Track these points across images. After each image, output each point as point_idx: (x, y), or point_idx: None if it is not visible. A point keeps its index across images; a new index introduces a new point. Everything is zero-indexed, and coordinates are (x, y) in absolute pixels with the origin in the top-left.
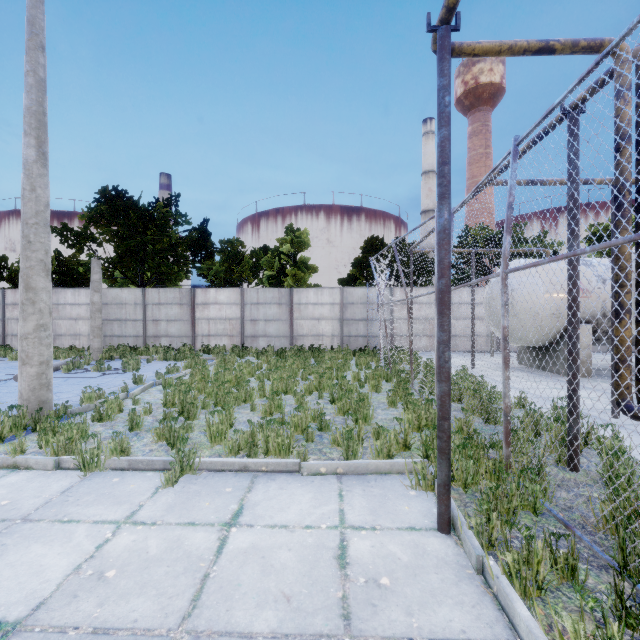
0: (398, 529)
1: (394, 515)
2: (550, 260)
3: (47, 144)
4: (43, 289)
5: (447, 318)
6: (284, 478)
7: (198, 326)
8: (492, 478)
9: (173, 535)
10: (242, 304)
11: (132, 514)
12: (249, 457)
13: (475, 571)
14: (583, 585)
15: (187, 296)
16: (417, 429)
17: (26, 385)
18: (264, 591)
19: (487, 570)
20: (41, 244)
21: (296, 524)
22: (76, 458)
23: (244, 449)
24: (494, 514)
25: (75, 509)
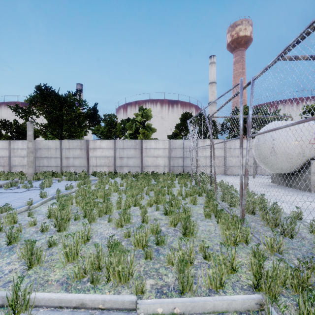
0: None
1: None
2: None
3: None
4: None
5: None
6: None
7: (90, 161)
8: None
9: None
10: (114, 149)
11: None
12: (92, 283)
13: None
14: None
15: (84, 144)
16: (233, 243)
17: None
18: None
19: None
20: None
21: None
22: None
23: (90, 271)
24: None
25: None
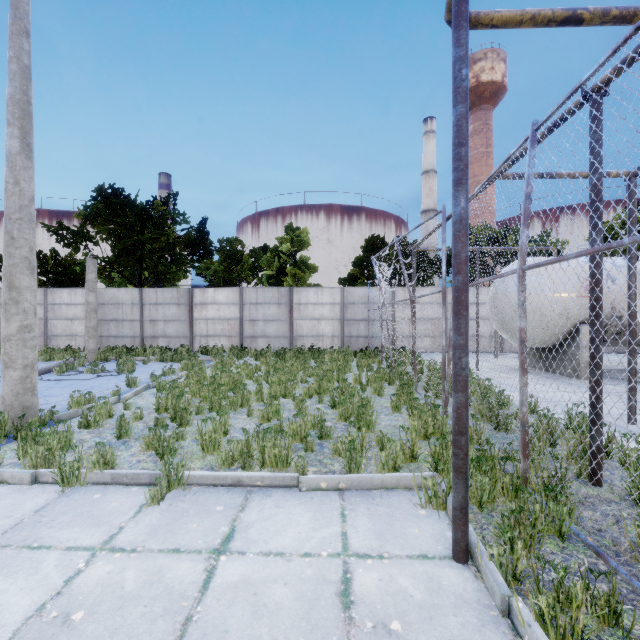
0: (408, 557)
1: (403, 540)
2: (578, 254)
3: (32, 135)
4: (27, 288)
5: (464, 320)
6: (281, 494)
7: (196, 326)
8: (509, 495)
9: (154, 565)
10: (241, 304)
11: (110, 538)
12: (243, 469)
13: (500, 613)
14: (629, 633)
15: (185, 296)
16: (423, 437)
17: (9, 390)
18: (255, 639)
19: (515, 614)
20: (25, 240)
21: (293, 551)
22: (54, 472)
23: (238, 460)
24: (519, 543)
25: (47, 532)
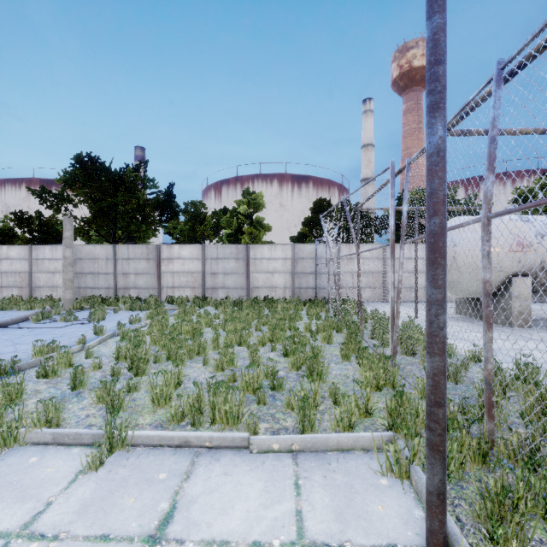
0: None
1: (366, 521)
2: None
3: None
4: None
5: (442, 270)
6: (230, 457)
7: (163, 279)
8: (476, 460)
9: None
10: (203, 259)
11: (32, 519)
12: (193, 426)
13: None
14: None
15: (153, 252)
16: (375, 388)
17: None
18: None
19: None
20: None
21: (240, 539)
22: None
23: (189, 415)
24: (514, 543)
25: None
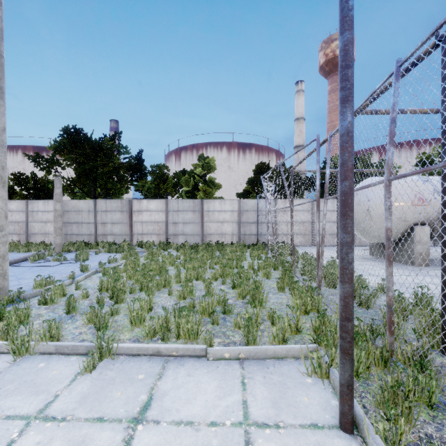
0: (301, 427)
1: (295, 408)
2: (445, 164)
3: (3, 81)
4: None
5: (350, 220)
6: (192, 363)
7: (134, 227)
8: (379, 365)
9: (79, 435)
10: (166, 211)
11: (45, 407)
12: (163, 340)
13: None
14: None
15: (126, 205)
16: (304, 312)
17: None
18: None
19: None
20: None
21: (201, 420)
22: (9, 344)
23: (159, 332)
24: (402, 419)
25: None
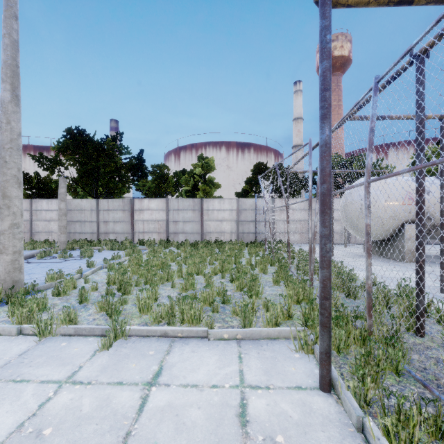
0: (288, 388)
1: (283, 375)
2: (410, 170)
3: (19, 89)
4: (16, 197)
5: (328, 216)
6: (195, 342)
7: (136, 226)
8: (359, 343)
9: (104, 394)
10: (167, 210)
11: (73, 374)
12: (169, 325)
13: (356, 429)
14: None
15: (128, 204)
16: (296, 302)
17: (3, 269)
18: None
19: (367, 430)
20: (14, 163)
21: (204, 384)
22: (34, 326)
23: (165, 318)
24: (368, 378)
25: (27, 370)
